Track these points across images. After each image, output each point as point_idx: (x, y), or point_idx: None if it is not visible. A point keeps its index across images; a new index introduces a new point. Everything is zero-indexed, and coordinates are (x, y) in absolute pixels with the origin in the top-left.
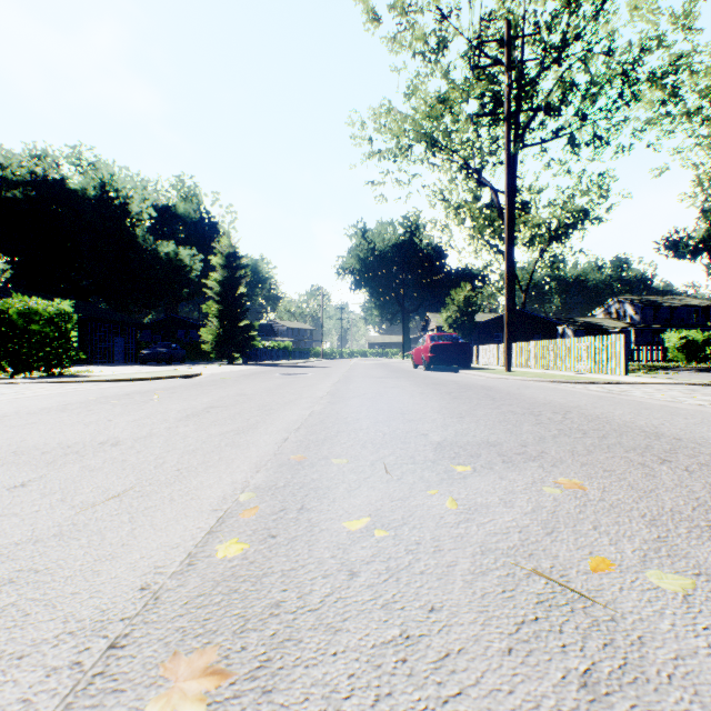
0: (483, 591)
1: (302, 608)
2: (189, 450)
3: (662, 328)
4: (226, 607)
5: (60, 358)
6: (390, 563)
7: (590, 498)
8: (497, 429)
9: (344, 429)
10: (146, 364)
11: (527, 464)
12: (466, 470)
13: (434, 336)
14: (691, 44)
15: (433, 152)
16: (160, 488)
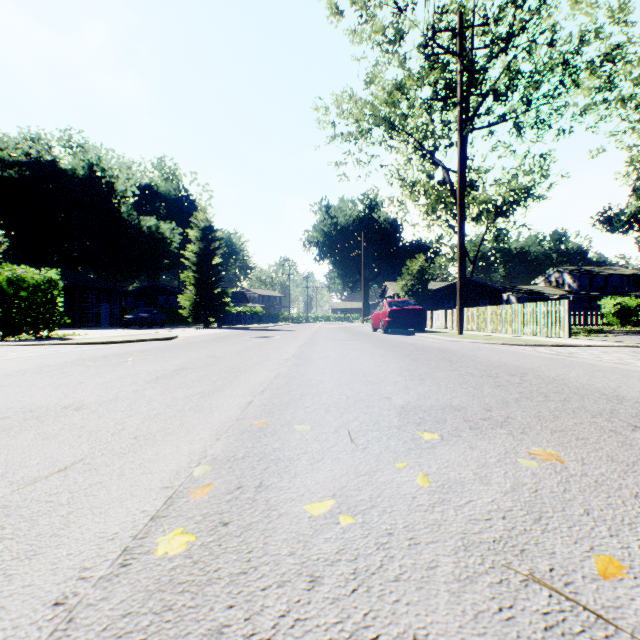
0: (475, 609)
1: (250, 637)
2: (151, 415)
3: (597, 295)
4: (153, 635)
5: (47, 322)
6: (359, 564)
7: (571, 472)
8: (458, 392)
9: (308, 392)
10: (129, 328)
11: (495, 431)
12: (433, 438)
13: (392, 302)
14: (626, 36)
15: (391, 135)
16: (111, 459)
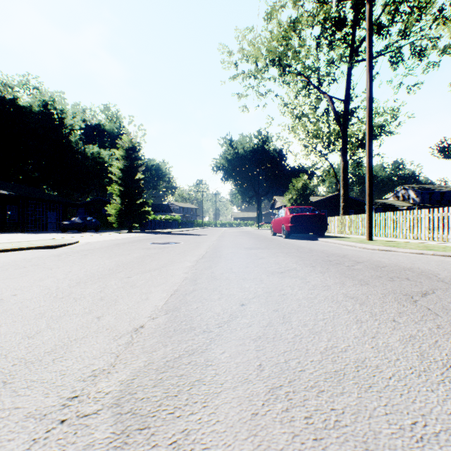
0: None
1: None
2: None
3: (437, 206)
4: None
5: None
6: None
7: None
8: None
9: None
10: (65, 232)
11: None
12: None
13: (293, 208)
14: None
15: (284, 70)
16: None
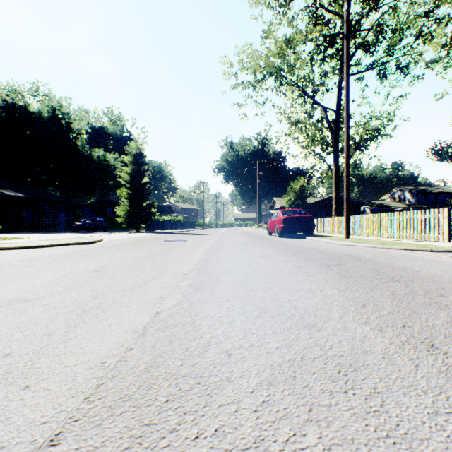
0: None
1: None
2: None
3: (431, 207)
4: None
5: None
6: None
7: None
8: None
9: None
10: (77, 232)
11: None
12: None
13: (285, 211)
14: None
15: (281, 82)
16: None
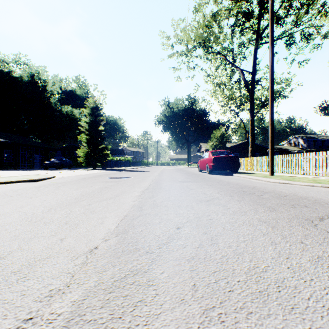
0: None
1: None
2: None
3: (319, 150)
4: None
5: None
6: None
7: None
8: None
9: None
10: (47, 169)
11: None
12: None
13: (214, 151)
14: None
15: (207, 50)
16: None
